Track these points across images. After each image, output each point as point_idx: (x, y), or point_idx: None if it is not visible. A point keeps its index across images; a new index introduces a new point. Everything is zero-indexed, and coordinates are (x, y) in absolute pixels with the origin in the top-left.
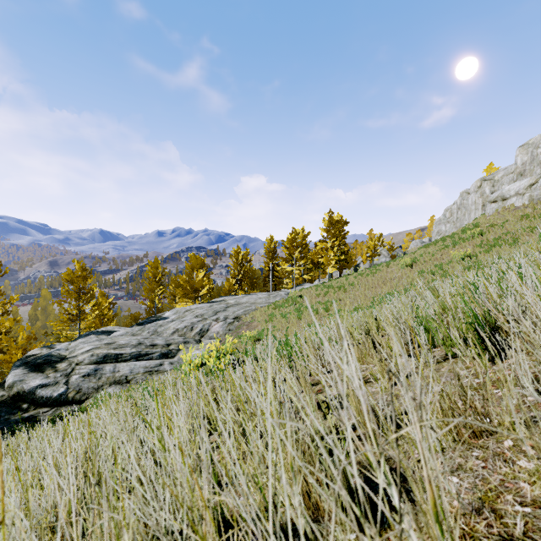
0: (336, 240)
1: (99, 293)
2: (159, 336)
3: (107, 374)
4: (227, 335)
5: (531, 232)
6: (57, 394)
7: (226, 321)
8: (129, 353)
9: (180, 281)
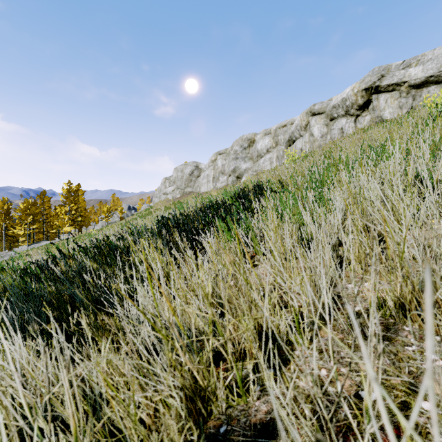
0: (75, 205)
1: None
2: None
3: None
4: None
5: None
6: None
7: None
8: None
9: None
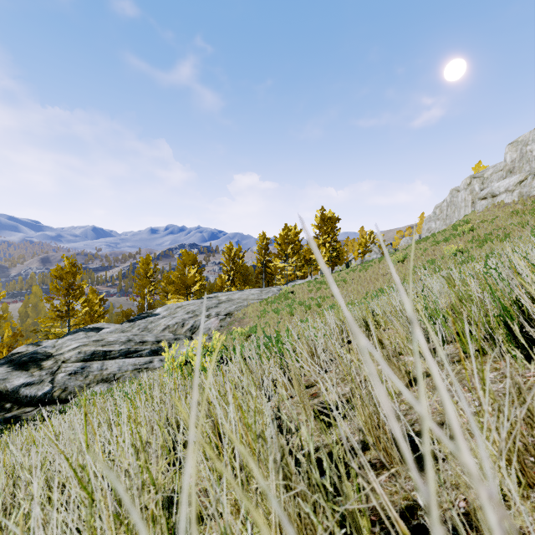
0: (328, 237)
1: (89, 290)
2: (149, 333)
3: (95, 372)
4: (219, 331)
5: (522, 227)
6: (42, 393)
7: (217, 317)
8: (118, 350)
9: (172, 278)
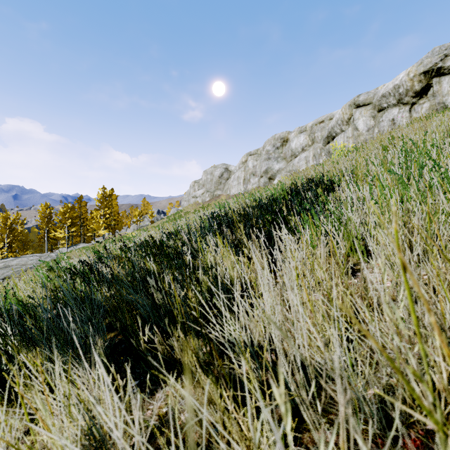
0: (109, 210)
1: None
2: None
3: None
4: None
5: None
6: None
7: None
8: None
9: None
